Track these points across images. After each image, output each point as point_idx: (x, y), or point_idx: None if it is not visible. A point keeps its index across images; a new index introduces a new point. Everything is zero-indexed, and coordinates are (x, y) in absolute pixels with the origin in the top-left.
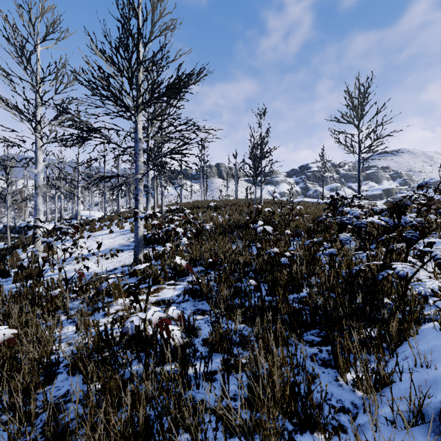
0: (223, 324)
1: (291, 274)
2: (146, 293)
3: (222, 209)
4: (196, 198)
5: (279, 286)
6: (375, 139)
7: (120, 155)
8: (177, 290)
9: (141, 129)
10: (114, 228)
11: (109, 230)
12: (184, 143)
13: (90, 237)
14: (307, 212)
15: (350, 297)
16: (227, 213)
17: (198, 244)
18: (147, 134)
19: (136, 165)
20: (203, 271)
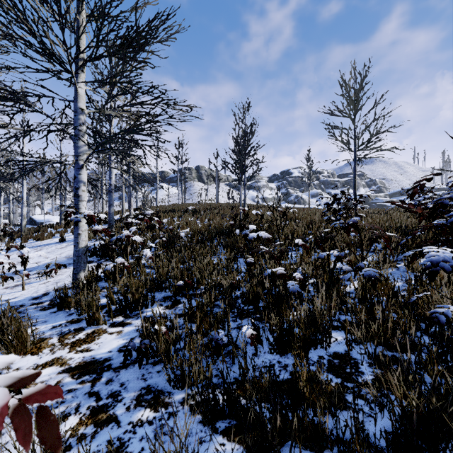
0: (192, 444)
1: (312, 315)
2: (71, 343)
3: (201, 212)
4: (174, 202)
5: (296, 340)
6: (376, 133)
7: (52, 131)
8: (123, 336)
9: (84, 96)
10: (68, 235)
11: (60, 238)
12: (147, 120)
13: (34, 247)
14: (296, 217)
15: (448, 375)
16: (206, 217)
17: (168, 257)
18: (109, 120)
19: (75, 146)
20: (170, 297)
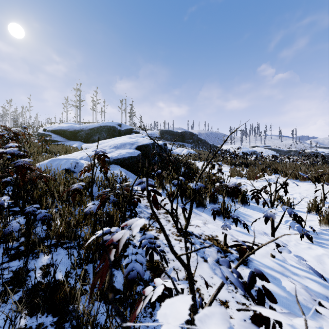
0: None
1: None
2: None
3: None
4: None
5: None
6: None
7: None
8: None
9: None
10: None
11: None
12: None
13: None
14: None
15: None
16: None
17: None
18: None
19: None
20: None
